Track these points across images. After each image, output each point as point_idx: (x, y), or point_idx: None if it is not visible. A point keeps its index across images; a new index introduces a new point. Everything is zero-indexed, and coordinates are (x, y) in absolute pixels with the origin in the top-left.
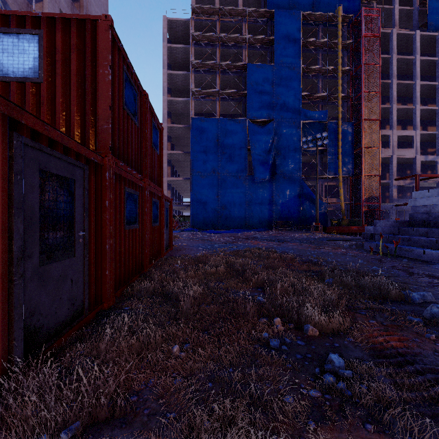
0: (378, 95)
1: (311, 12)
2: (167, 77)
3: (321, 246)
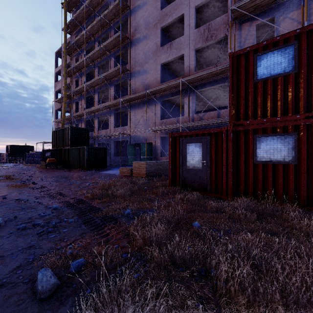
0: None
1: None
2: None
3: None
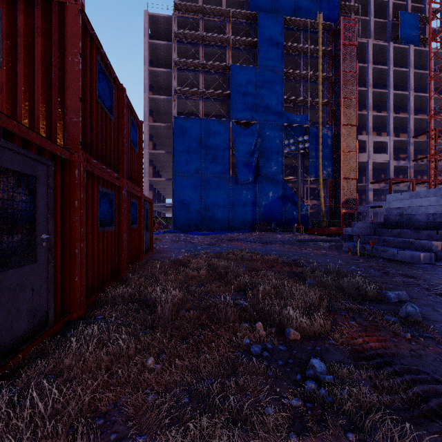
0: (356, 101)
1: (293, 18)
2: (148, 73)
3: (302, 247)
